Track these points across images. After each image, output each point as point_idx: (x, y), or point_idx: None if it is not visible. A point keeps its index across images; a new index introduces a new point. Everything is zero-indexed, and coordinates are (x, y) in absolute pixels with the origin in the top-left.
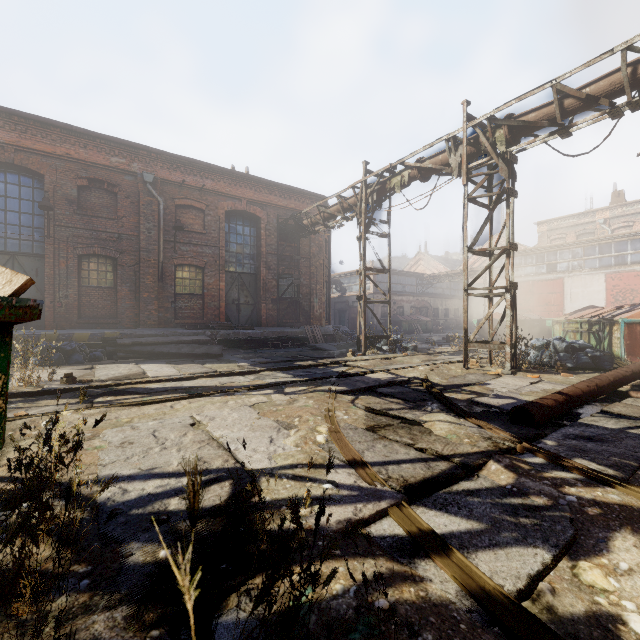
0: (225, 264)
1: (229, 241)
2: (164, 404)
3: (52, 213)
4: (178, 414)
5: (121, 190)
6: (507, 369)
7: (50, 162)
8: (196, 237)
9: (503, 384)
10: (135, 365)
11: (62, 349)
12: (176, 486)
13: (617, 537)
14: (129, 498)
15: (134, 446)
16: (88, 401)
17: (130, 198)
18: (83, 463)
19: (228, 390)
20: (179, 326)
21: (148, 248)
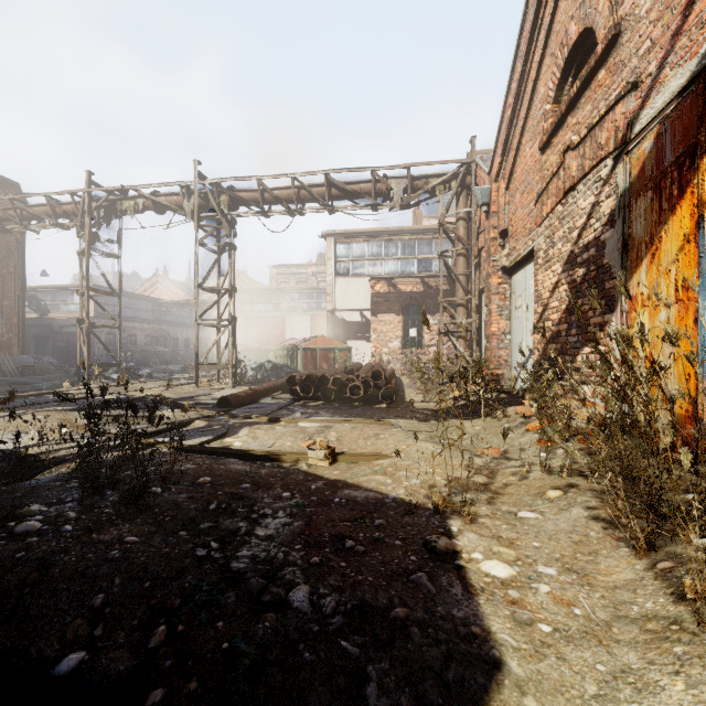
0: None
1: None
2: None
3: None
4: None
5: None
6: (230, 384)
7: None
8: None
9: (224, 393)
10: None
11: None
12: None
13: (243, 429)
14: None
15: None
16: None
17: None
18: None
19: None
20: None
21: None
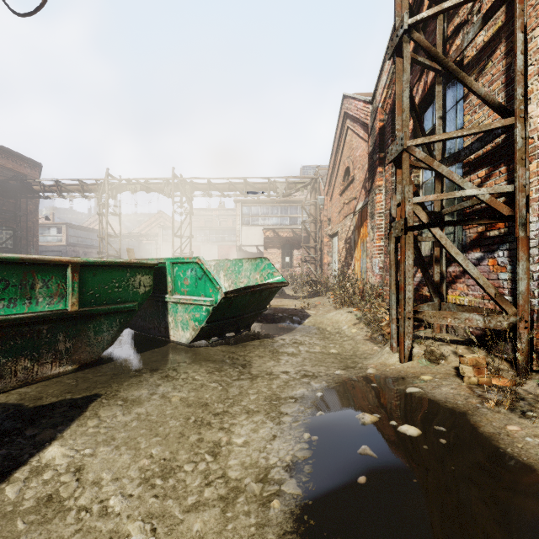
0: None
1: None
2: None
3: None
4: None
5: None
6: None
7: None
8: None
9: None
10: None
11: None
12: None
13: None
14: None
15: None
16: None
17: None
18: None
19: None
20: None
21: None
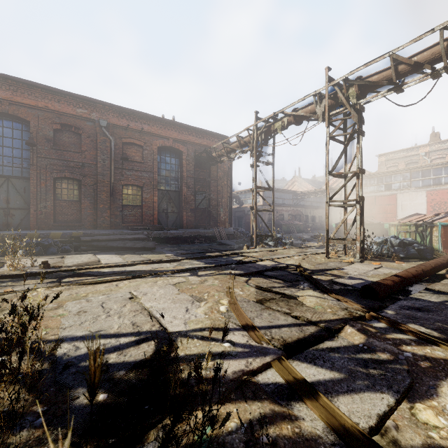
0: (157, 184)
1: (160, 168)
2: (111, 283)
3: (35, 148)
4: (121, 290)
5: (84, 132)
6: (357, 258)
7: (34, 112)
8: (137, 165)
9: (354, 269)
10: (93, 255)
11: (42, 244)
12: (115, 344)
13: (444, 385)
14: (80, 353)
15: (87, 314)
16: (57, 281)
17: (90, 138)
18: (49, 327)
19: (158, 273)
20: (125, 228)
21: (103, 173)
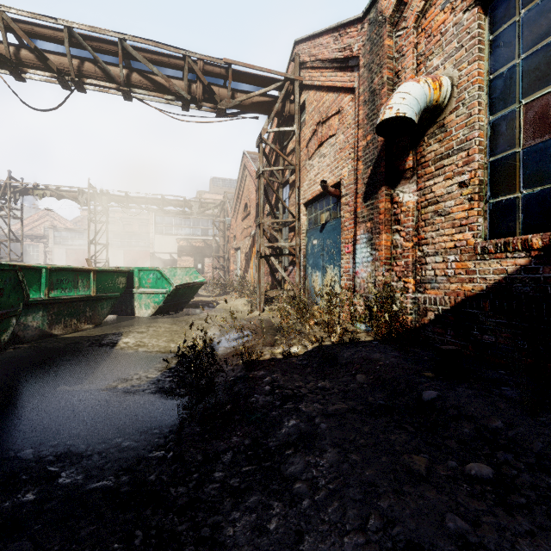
0: None
1: None
2: None
3: None
4: None
5: None
6: None
7: None
8: None
9: None
10: None
11: None
12: None
13: None
14: None
15: None
16: None
17: None
18: None
19: None
20: None
21: None
